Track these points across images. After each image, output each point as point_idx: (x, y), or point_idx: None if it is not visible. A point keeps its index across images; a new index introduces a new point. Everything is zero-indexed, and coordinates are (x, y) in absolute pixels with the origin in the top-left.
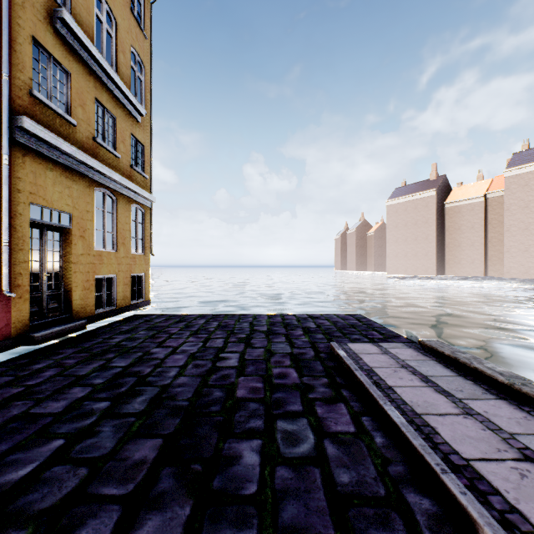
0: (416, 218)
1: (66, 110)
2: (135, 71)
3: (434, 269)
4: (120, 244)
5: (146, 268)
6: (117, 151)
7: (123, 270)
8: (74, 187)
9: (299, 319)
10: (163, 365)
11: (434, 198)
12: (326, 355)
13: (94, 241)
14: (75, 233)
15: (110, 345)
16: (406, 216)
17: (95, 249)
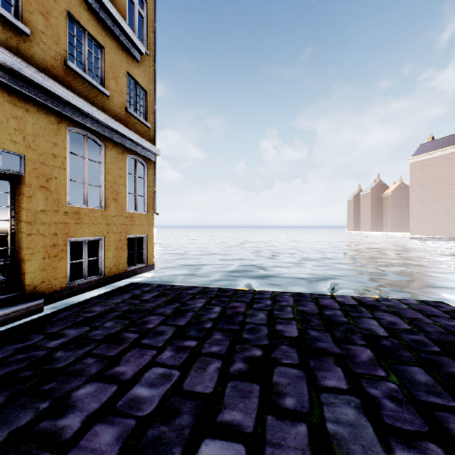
0: (448, 174)
1: (15, 14)
2: (134, 3)
3: None
4: (110, 200)
5: (148, 228)
6: (105, 88)
7: (115, 231)
8: (28, 119)
9: (344, 307)
10: None
11: None
12: None
13: (67, 195)
14: (30, 181)
15: (34, 357)
16: (435, 173)
17: (69, 204)
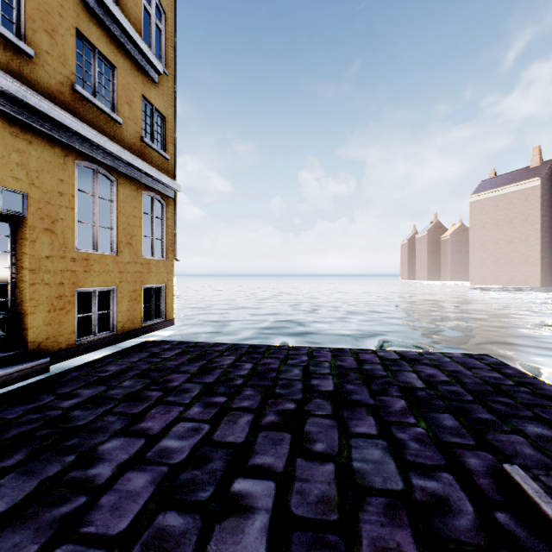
0: (511, 215)
1: (17, 32)
2: (150, 14)
3: (537, 278)
4: (123, 245)
5: (167, 277)
6: (117, 114)
7: (129, 281)
8: (32, 153)
9: (385, 362)
10: (81, 524)
11: (537, 189)
12: (518, 526)
13: (75, 238)
14: (34, 223)
15: (49, 416)
16: (497, 214)
17: (77, 249)
